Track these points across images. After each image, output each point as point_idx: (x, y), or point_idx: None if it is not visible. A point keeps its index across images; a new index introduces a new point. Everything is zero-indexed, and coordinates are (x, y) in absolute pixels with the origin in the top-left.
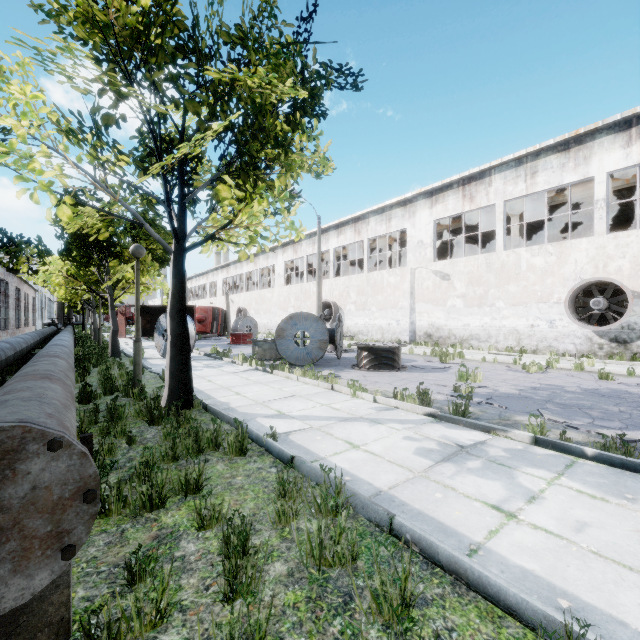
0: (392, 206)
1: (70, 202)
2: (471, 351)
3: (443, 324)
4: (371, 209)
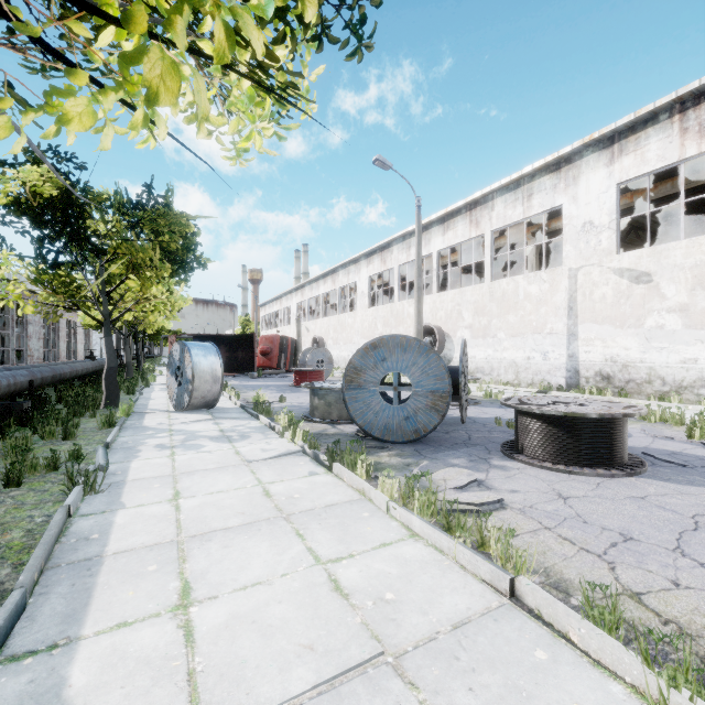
0: (534, 175)
1: None
2: None
3: (636, 358)
4: (498, 184)
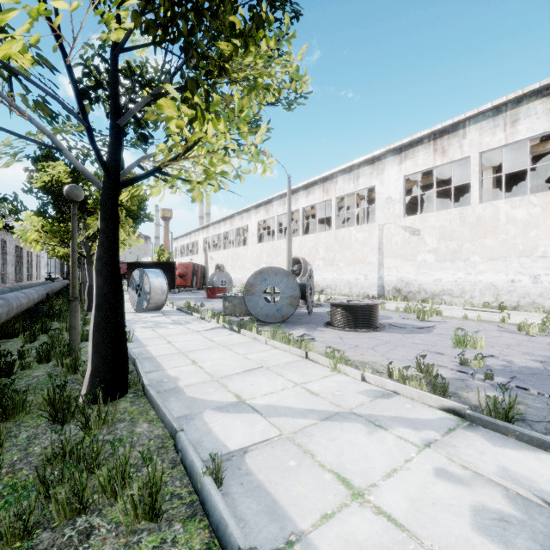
0: (360, 165)
1: None
2: (444, 306)
3: (413, 279)
4: (339, 168)
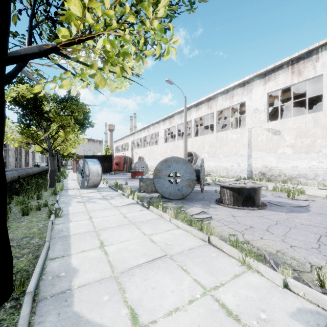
0: (234, 87)
1: None
2: (301, 186)
3: (274, 166)
4: (219, 91)
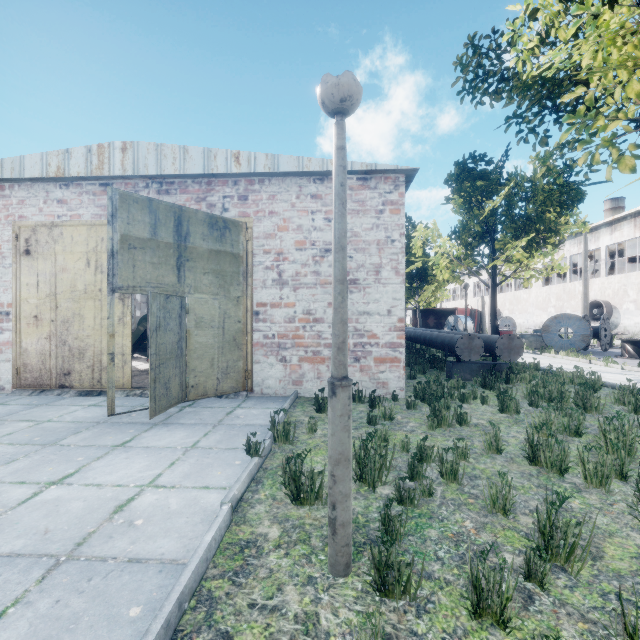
0: None
1: (448, 272)
2: None
3: None
4: None
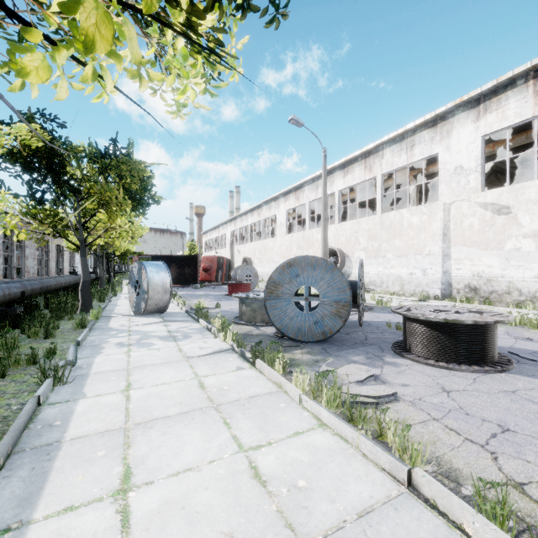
0: (415, 130)
1: None
2: None
3: (498, 274)
4: (387, 138)
